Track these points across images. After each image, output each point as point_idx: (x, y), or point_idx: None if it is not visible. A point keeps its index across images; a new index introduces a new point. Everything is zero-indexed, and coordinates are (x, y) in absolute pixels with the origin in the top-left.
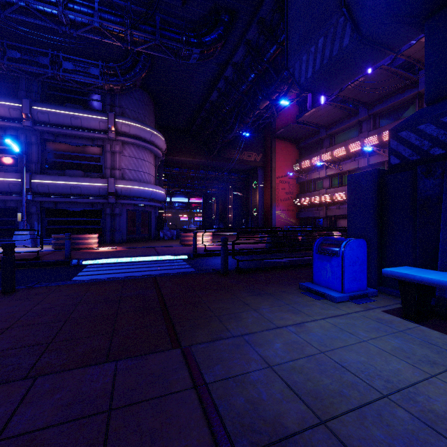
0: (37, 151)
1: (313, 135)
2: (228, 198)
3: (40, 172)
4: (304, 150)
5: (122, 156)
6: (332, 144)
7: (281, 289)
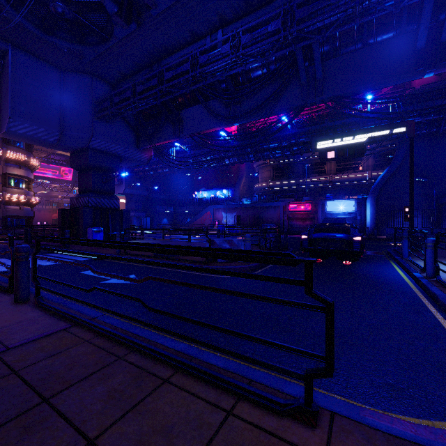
0: None
1: None
2: None
3: None
4: None
5: None
6: None
7: None
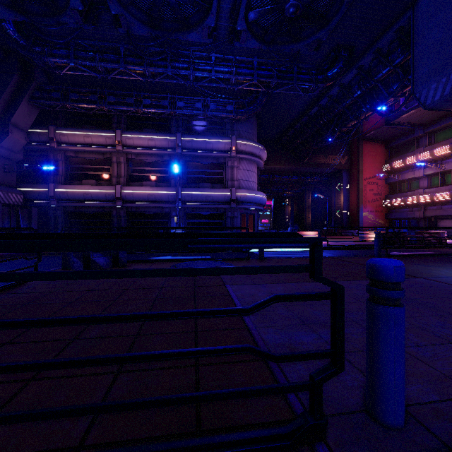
0: (182, 170)
1: (407, 134)
2: (305, 200)
3: (184, 185)
4: (394, 150)
5: (238, 170)
6: (431, 143)
7: (441, 265)
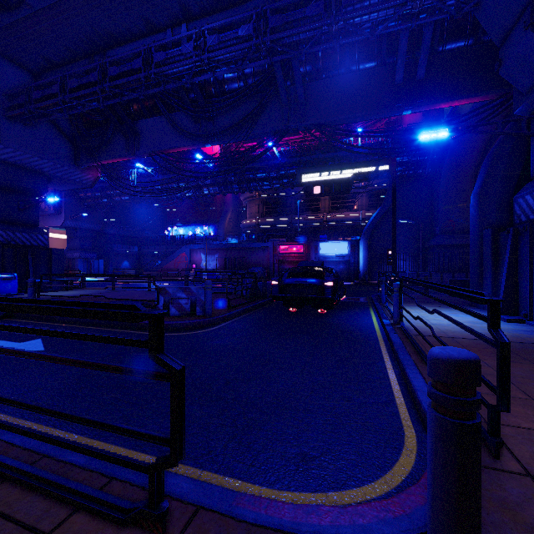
0: None
1: None
2: None
3: None
4: None
5: None
6: None
7: None
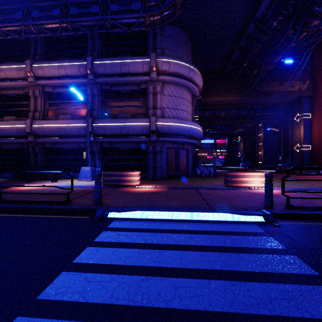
0: (98, 101)
1: None
2: (257, 136)
3: (100, 117)
4: None
5: (162, 96)
6: None
7: None
